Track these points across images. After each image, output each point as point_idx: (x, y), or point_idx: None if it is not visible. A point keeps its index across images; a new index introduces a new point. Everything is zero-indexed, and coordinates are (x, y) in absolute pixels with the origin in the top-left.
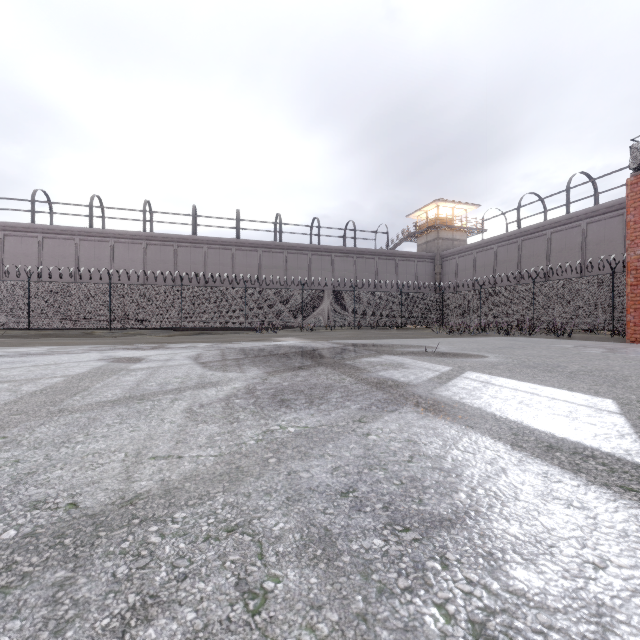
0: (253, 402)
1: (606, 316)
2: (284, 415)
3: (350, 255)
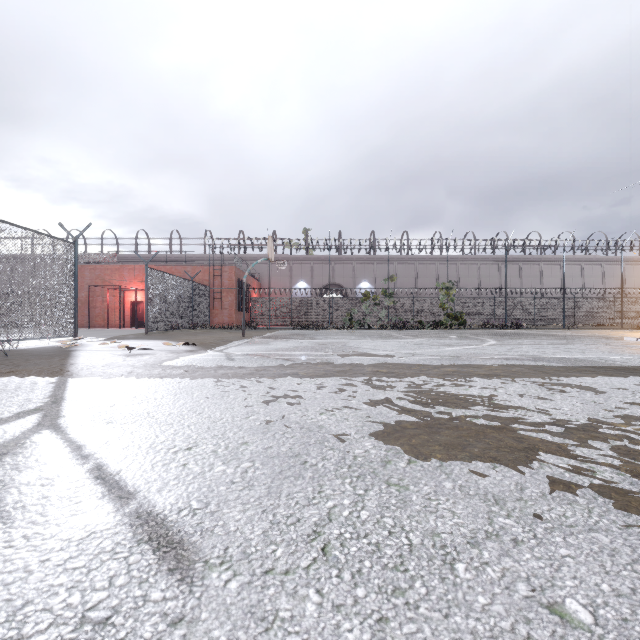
0: None
1: None
2: None
3: None
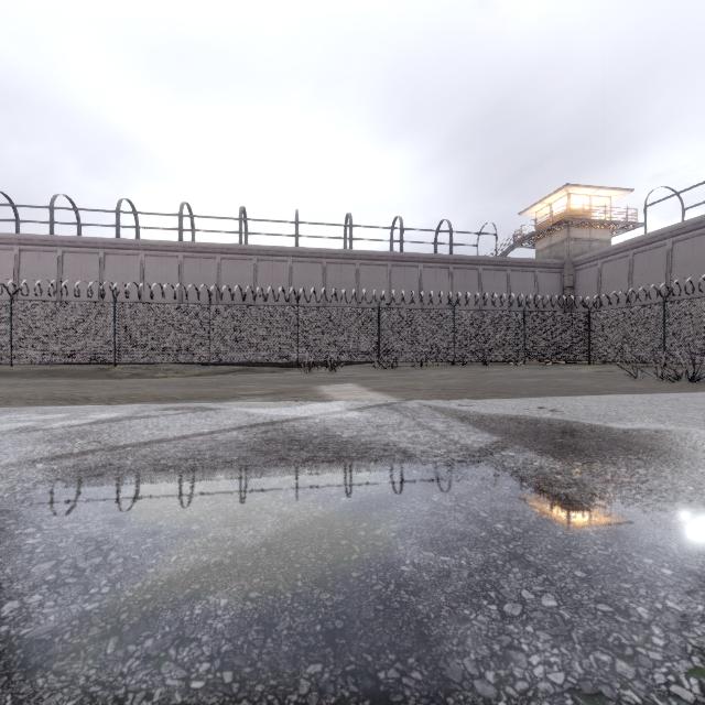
0: None
1: None
2: None
3: (444, 265)
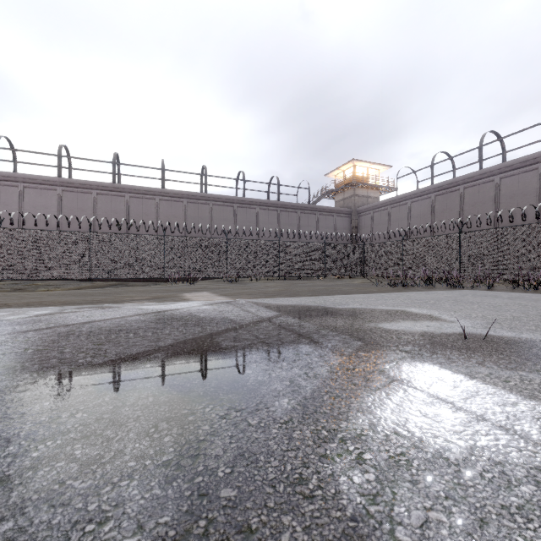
0: None
1: None
2: None
3: (274, 208)
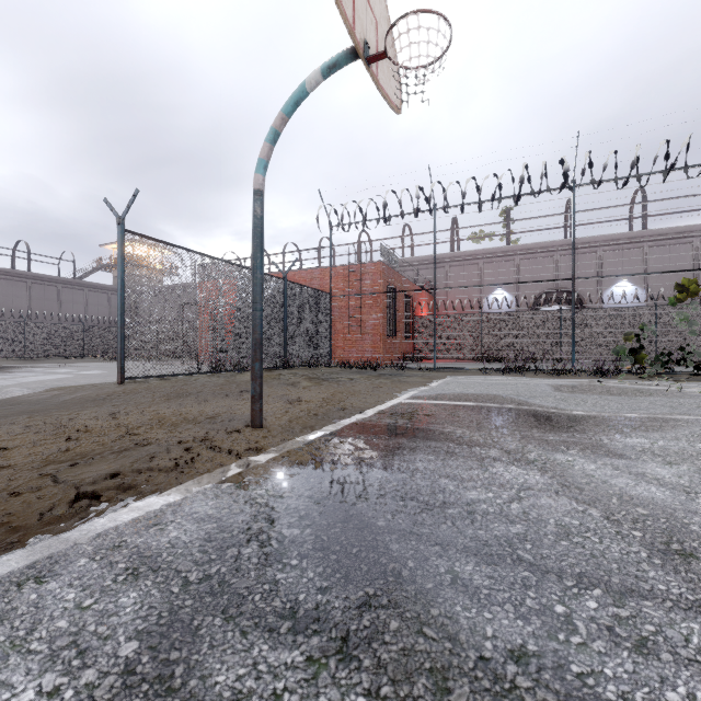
0: None
1: None
2: None
3: (22, 279)
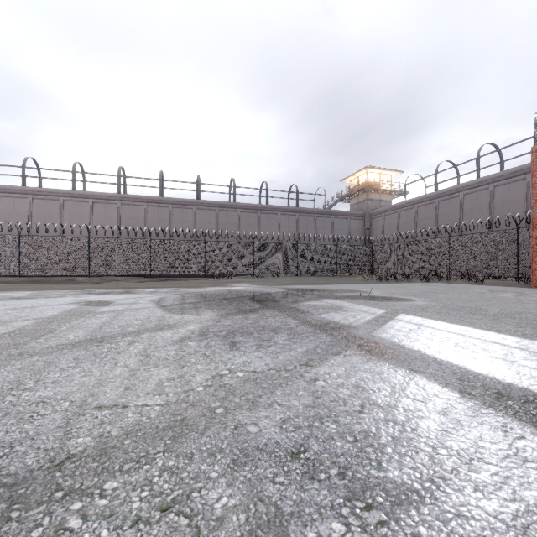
0: (205, 344)
1: (512, 265)
2: (234, 358)
3: (293, 213)
